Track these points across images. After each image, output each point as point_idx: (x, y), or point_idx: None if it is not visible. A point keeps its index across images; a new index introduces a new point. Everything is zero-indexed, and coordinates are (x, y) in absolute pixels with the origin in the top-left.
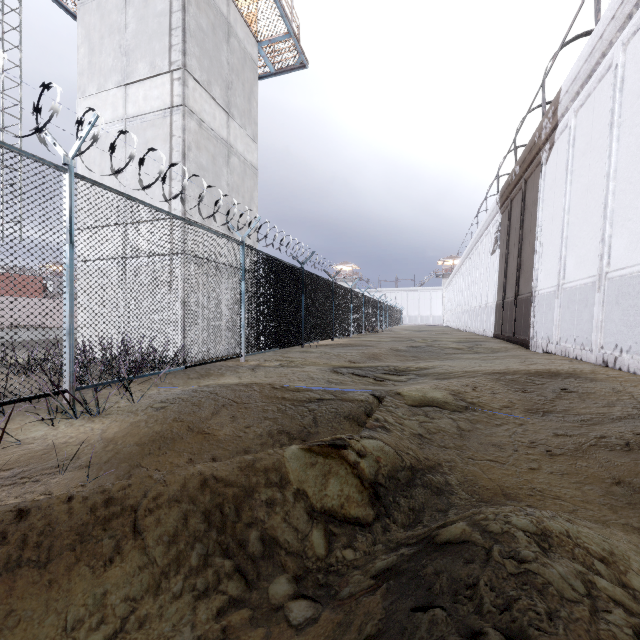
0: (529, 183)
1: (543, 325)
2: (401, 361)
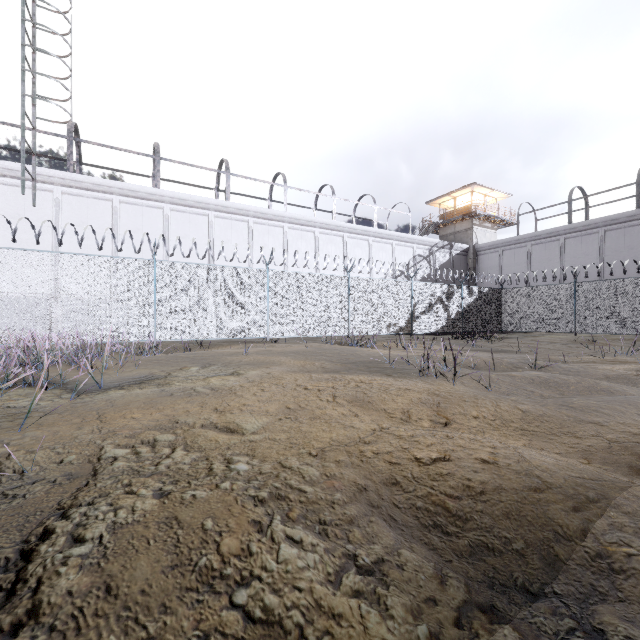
0: None
1: None
2: None
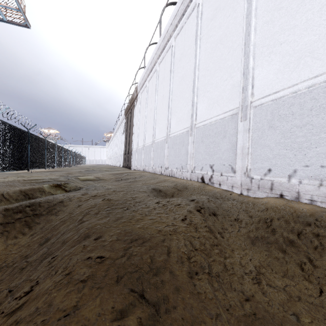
0: (132, 111)
1: (134, 161)
2: (82, 175)
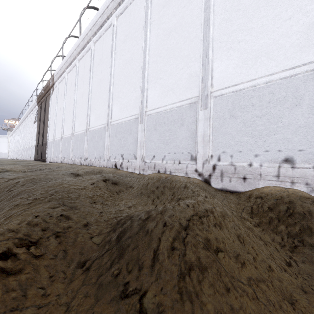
0: (47, 99)
1: (50, 153)
2: None
